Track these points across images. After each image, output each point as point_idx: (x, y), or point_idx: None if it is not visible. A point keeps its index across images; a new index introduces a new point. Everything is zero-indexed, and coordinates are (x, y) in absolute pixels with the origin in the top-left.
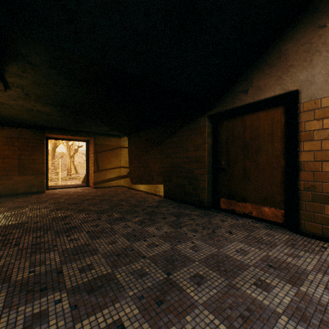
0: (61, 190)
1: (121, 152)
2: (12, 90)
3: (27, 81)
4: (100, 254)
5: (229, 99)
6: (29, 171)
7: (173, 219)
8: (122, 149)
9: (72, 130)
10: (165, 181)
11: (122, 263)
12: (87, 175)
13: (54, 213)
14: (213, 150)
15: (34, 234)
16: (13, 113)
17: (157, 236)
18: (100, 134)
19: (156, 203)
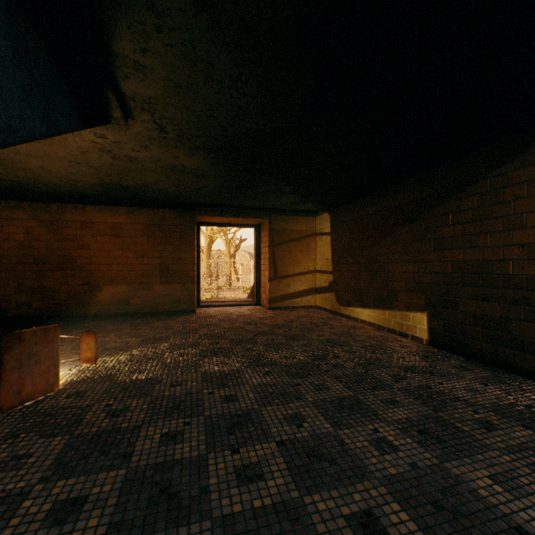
0: (218, 309)
1: (315, 243)
2: (137, 121)
3: (155, 84)
4: None
5: None
6: (173, 278)
7: (527, 439)
8: (317, 238)
9: (234, 207)
10: (434, 306)
11: None
12: (256, 284)
13: (207, 361)
14: None
15: (166, 421)
16: (149, 181)
17: None
18: (279, 211)
19: (419, 361)
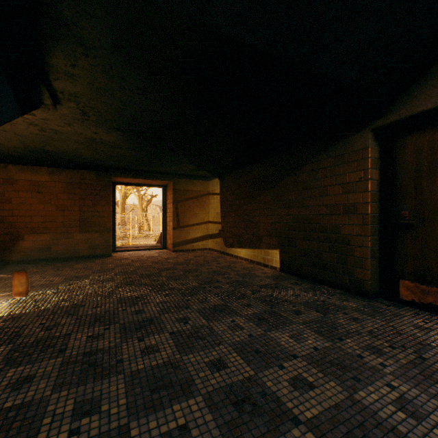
0: (131, 253)
1: (209, 201)
2: (64, 107)
3: (81, 85)
4: (200, 395)
5: (427, 90)
6: (92, 228)
7: (316, 317)
8: (210, 197)
9: (145, 171)
10: (283, 245)
11: (251, 437)
12: (163, 232)
13: (121, 290)
14: (380, 191)
15: (90, 329)
16: (71, 148)
17: (301, 357)
18: (181, 175)
19: (271, 281)
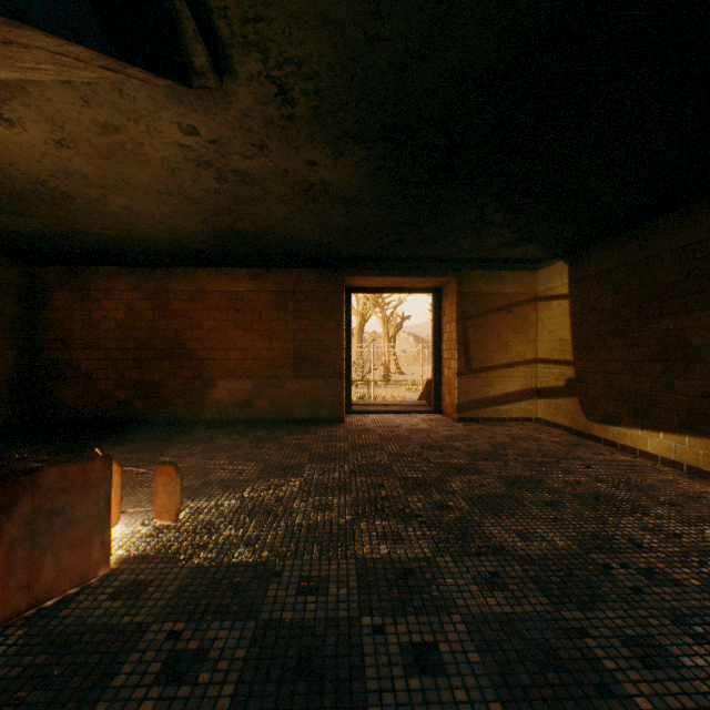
0: (377, 418)
1: (537, 314)
2: (239, 82)
3: None
4: None
5: None
6: (312, 370)
7: None
8: (539, 306)
9: (402, 260)
10: None
11: None
12: (435, 381)
13: (365, 527)
14: None
15: None
16: (274, 220)
17: None
18: (476, 262)
19: None
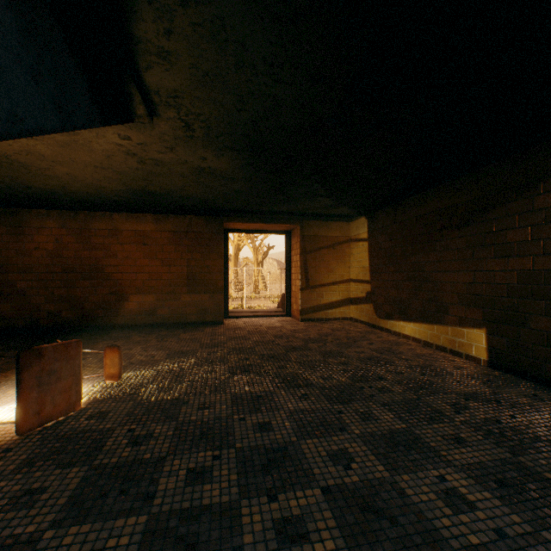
0: (247, 320)
1: (351, 250)
2: (162, 119)
3: (181, 74)
4: None
5: None
6: (201, 287)
7: None
8: (352, 245)
9: (264, 213)
10: (495, 322)
11: None
12: (287, 294)
13: (236, 379)
14: None
15: (192, 453)
16: (175, 186)
17: None
18: (312, 216)
19: (480, 386)
